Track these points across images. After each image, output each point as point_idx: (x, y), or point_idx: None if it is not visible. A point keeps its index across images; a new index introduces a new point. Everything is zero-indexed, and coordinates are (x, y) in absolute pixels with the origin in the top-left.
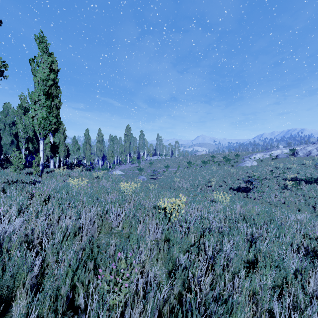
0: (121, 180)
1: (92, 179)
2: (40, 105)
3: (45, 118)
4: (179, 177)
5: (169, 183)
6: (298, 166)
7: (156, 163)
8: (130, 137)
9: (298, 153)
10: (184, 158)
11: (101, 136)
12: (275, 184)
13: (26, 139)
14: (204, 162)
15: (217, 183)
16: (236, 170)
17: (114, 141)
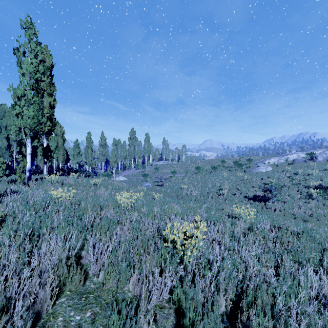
0: (122, 188)
1: (88, 187)
2: (26, 101)
3: (33, 116)
4: (187, 183)
5: (176, 190)
6: (320, 172)
7: (162, 169)
8: (135, 141)
9: (317, 158)
10: (192, 163)
11: (103, 140)
12: (296, 192)
13: (17, 142)
14: (214, 167)
15: (230, 190)
16: (250, 176)
17: (117, 145)
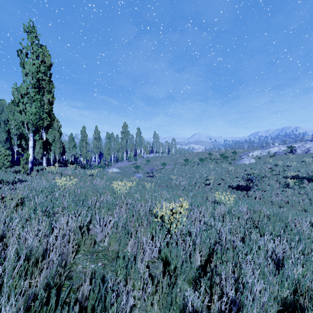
0: (116, 178)
1: (85, 177)
2: (29, 99)
3: (35, 112)
4: (176, 174)
5: (166, 181)
6: (298, 164)
7: (153, 161)
8: (127, 135)
9: (296, 151)
10: (181, 155)
11: (97, 133)
12: (275, 182)
13: (18, 135)
14: (201, 159)
15: (216, 181)
16: (234, 168)
17: (110, 139)
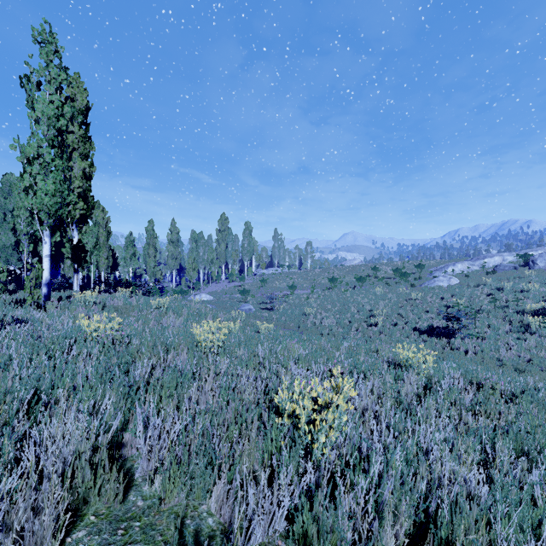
0: (205, 314)
1: (147, 312)
2: (43, 167)
3: (53, 191)
4: (315, 306)
5: (296, 318)
6: (541, 287)
7: (272, 281)
8: (227, 235)
9: (536, 263)
10: (323, 271)
11: (175, 233)
12: (502, 321)
13: (30, 236)
14: (360, 278)
15: (388, 318)
16: (421, 294)
17: (198, 242)
